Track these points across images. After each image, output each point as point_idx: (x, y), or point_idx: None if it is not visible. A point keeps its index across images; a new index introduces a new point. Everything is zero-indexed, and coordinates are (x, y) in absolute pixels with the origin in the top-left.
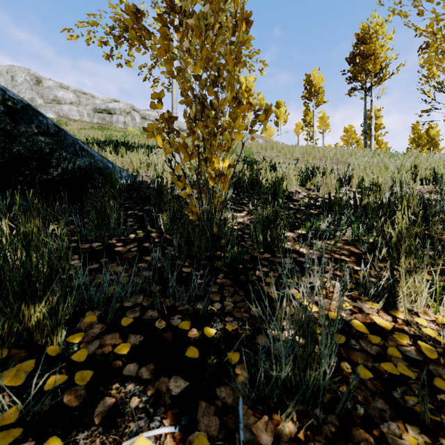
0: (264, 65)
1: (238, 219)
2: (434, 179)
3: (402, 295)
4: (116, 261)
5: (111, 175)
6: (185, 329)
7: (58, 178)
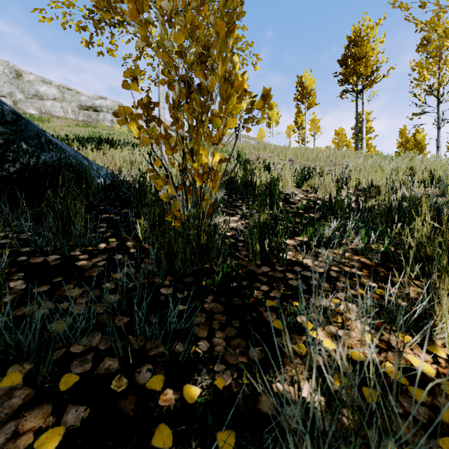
0: (258, 59)
1: (230, 224)
2: (431, 181)
3: (440, 325)
4: (74, 280)
5: (85, 173)
6: (156, 391)
7: (16, 175)
